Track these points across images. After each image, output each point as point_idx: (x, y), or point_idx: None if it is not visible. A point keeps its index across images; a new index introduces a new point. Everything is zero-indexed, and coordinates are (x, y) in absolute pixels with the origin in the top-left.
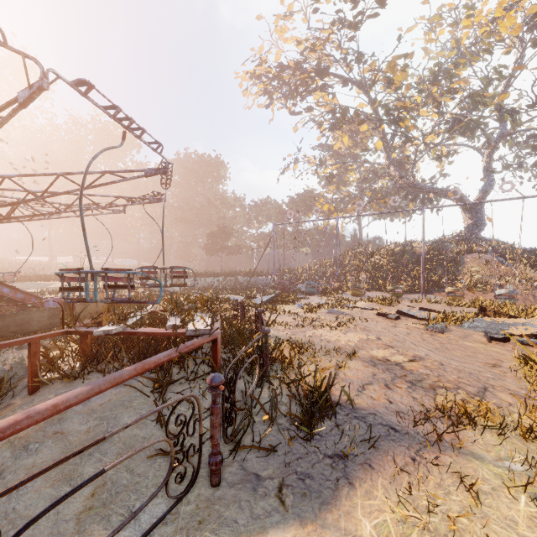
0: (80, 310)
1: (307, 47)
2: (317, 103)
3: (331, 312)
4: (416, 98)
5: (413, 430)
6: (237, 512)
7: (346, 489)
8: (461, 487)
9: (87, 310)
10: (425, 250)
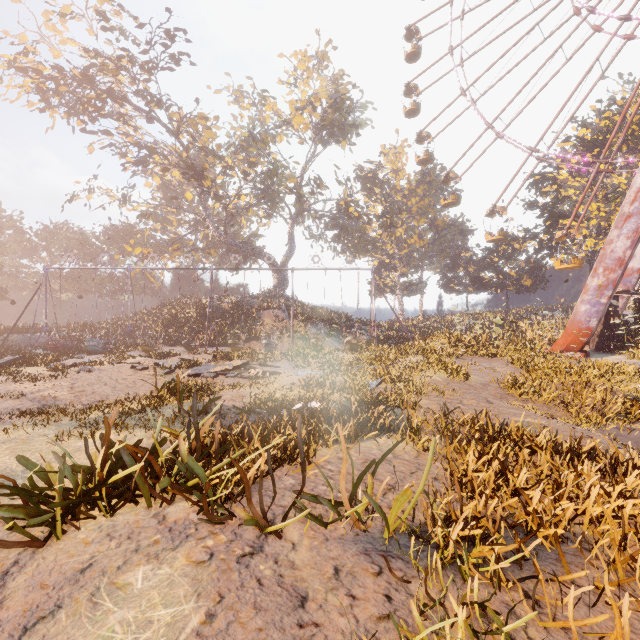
0: None
1: (95, 64)
2: (119, 129)
3: (82, 369)
4: (227, 159)
5: None
6: None
7: None
8: None
9: None
10: (233, 305)
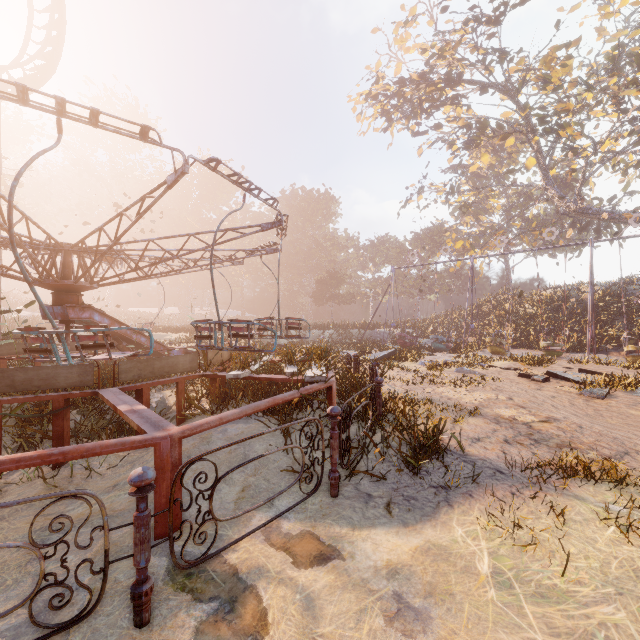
0: (211, 356)
1: (434, 54)
2: (447, 118)
3: (459, 371)
4: (585, 95)
5: (520, 474)
6: (352, 513)
7: (445, 508)
8: (553, 515)
9: (215, 358)
10: (599, 295)
